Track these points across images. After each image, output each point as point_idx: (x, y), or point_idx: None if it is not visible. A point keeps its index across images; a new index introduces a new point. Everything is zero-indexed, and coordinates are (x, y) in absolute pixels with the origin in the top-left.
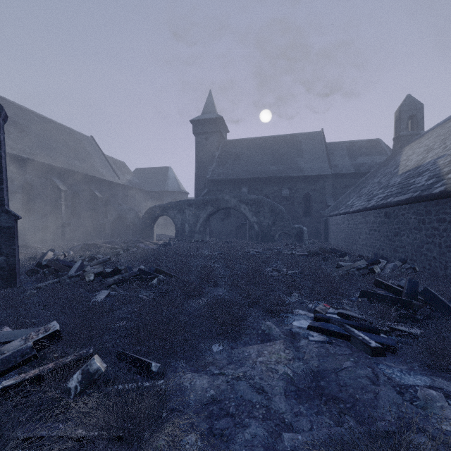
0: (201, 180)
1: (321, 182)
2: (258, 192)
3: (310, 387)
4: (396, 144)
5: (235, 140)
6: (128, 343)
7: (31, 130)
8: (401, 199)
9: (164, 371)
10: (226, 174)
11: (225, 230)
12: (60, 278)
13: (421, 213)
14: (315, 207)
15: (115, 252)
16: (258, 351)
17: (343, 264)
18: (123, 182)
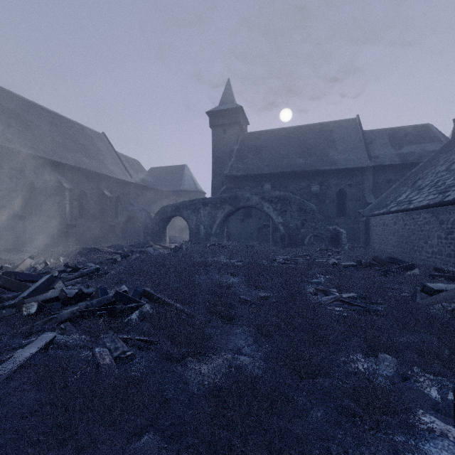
0: (218, 177)
1: (359, 176)
2: (282, 188)
3: None
4: None
5: (256, 132)
6: None
7: (35, 124)
8: None
9: None
10: (246, 169)
11: (245, 232)
12: None
13: None
14: (351, 205)
15: (111, 259)
16: None
17: (435, 287)
18: (136, 180)
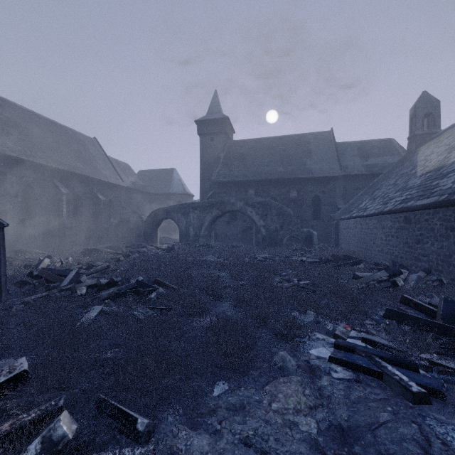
0: (206, 182)
1: (331, 184)
2: (265, 194)
3: (341, 454)
4: (411, 144)
5: (241, 141)
6: (112, 384)
7: (32, 132)
8: (424, 203)
9: (153, 427)
10: (232, 176)
11: (231, 233)
12: (50, 292)
13: (449, 219)
14: (324, 210)
15: (115, 258)
16: (272, 395)
17: (360, 275)
18: (127, 184)
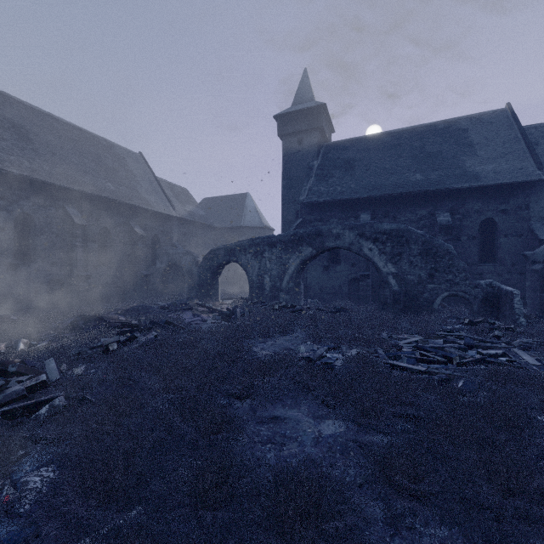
0: (291, 207)
1: (520, 197)
2: (389, 220)
3: None
4: None
5: (345, 141)
6: None
7: (41, 138)
8: None
9: None
10: (332, 193)
11: (331, 285)
12: None
13: None
14: (505, 244)
15: (98, 347)
16: None
17: None
18: (181, 214)
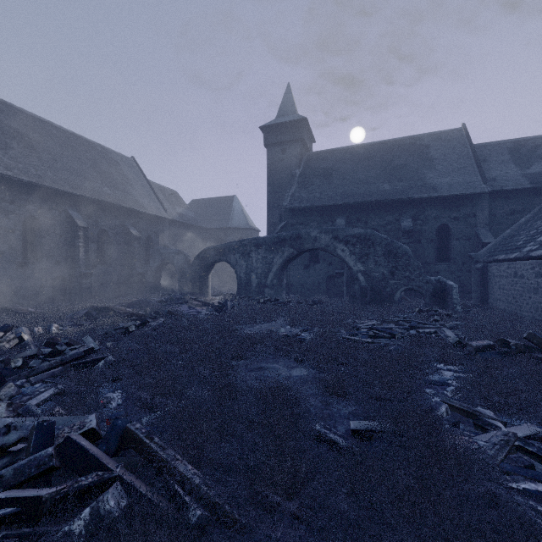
0: (275, 211)
1: (469, 206)
2: (361, 224)
3: None
4: None
5: (325, 151)
6: None
7: (44, 146)
8: None
9: None
10: (312, 199)
11: (311, 281)
12: None
13: None
14: (457, 246)
15: (120, 329)
16: None
17: None
18: (172, 216)
